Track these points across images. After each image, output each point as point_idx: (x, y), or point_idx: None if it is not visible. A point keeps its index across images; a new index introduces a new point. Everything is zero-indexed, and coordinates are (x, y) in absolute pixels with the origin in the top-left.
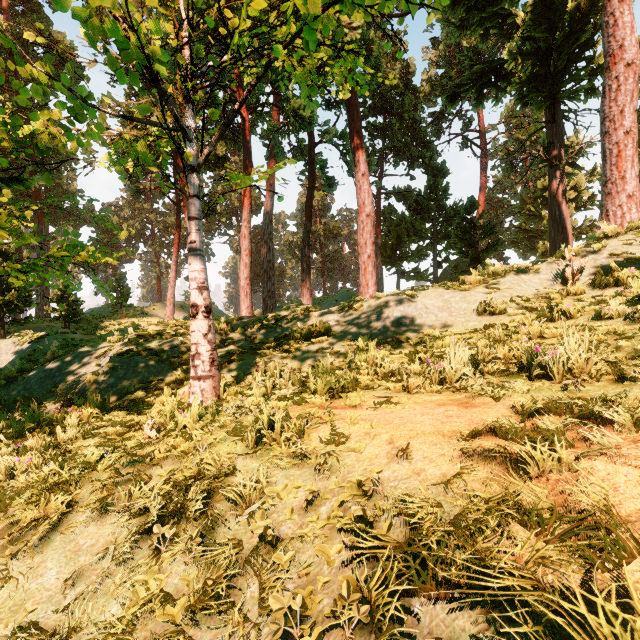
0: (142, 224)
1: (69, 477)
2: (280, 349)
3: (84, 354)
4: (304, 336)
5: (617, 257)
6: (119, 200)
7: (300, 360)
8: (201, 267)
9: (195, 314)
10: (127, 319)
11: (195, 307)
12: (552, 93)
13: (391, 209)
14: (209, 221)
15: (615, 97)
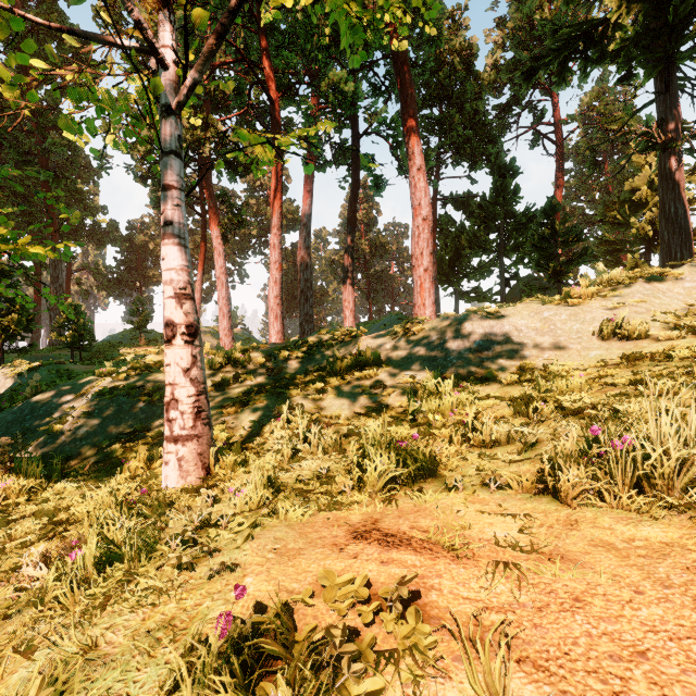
0: None
1: None
2: (312, 387)
3: (65, 391)
4: (345, 369)
5: None
6: (145, 217)
7: (339, 404)
8: (181, 263)
9: (170, 337)
10: (145, 347)
11: (170, 326)
12: (667, 53)
13: (448, 219)
14: (242, 239)
15: None
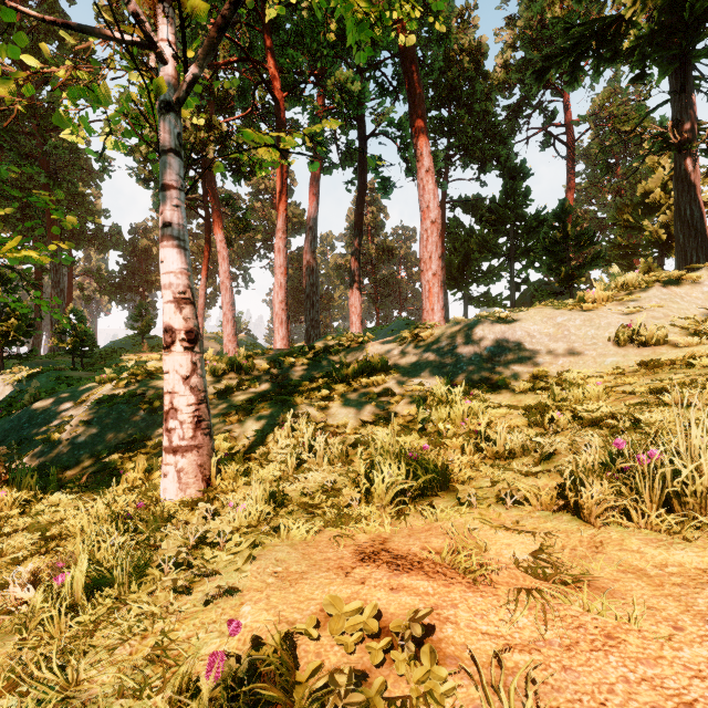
0: None
1: None
2: (317, 395)
3: (64, 398)
4: (352, 376)
5: None
6: (149, 221)
7: (345, 412)
8: (180, 266)
9: (169, 344)
10: (148, 353)
11: (169, 332)
12: (683, 51)
13: (457, 223)
14: (247, 243)
15: None
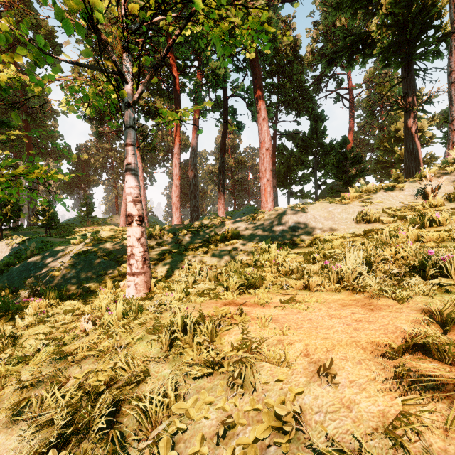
0: (104, 159)
1: (2, 370)
2: (200, 250)
3: (53, 253)
4: (219, 239)
5: None
6: (88, 142)
7: (216, 258)
8: (135, 184)
9: (130, 222)
10: (92, 227)
11: (130, 216)
12: (407, 55)
13: (283, 146)
14: (152, 157)
15: None
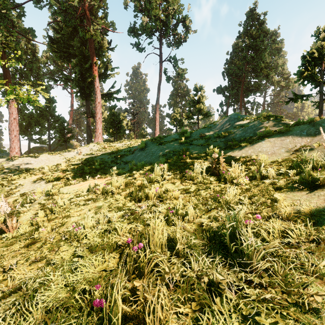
0: None
1: None
2: None
3: None
4: None
5: (90, 149)
6: None
7: None
8: None
9: None
10: None
11: None
12: (86, 97)
13: (25, 107)
14: None
15: (97, 109)
